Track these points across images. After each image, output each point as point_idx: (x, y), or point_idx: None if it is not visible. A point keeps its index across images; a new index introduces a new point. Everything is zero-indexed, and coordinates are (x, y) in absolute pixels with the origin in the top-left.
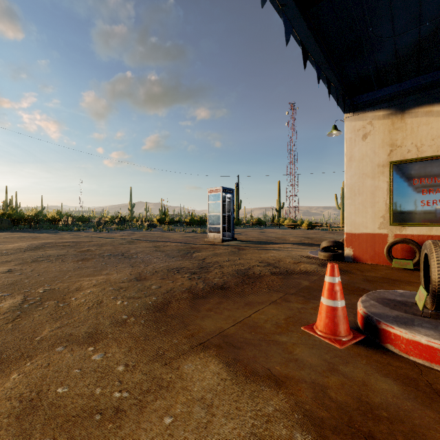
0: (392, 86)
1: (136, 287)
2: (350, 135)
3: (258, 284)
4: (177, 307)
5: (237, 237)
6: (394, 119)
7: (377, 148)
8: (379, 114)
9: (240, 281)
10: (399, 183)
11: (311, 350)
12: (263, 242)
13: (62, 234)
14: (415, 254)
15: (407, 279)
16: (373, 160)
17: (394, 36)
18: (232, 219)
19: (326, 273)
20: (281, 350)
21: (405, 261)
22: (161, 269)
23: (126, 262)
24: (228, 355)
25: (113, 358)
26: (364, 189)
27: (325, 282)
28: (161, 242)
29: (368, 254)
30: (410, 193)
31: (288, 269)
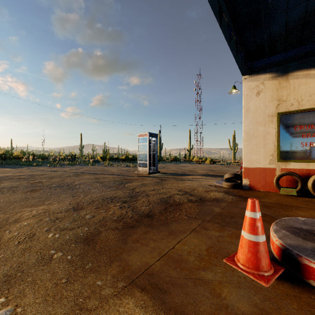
0: (279, 55)
1: (71, 217)
2: (247, 92)
3: (178, 211)
4: (106, 238)
5: (160, 170)
6: (280, 80)
7: (268, 102)
8: (269, 76)
9: (163, 209)
10: (284, 129)
11: (238, 290)
12: (180, 174)
13: (22, 169)
14: (297, 184)
15: (295, 204)
16: (265, 111)
17: (287, 9)
18: (156, 157)
19: (247, 208)
20: (209, 293)
21: (290, 189)
22: (97, 199)
23: (69, 192)
24: (154, 300)
25: (23, 314)
26: (257, 134)
27: (246, 217)
28: (101, 174)
29: (261, 183)
30: (293, 137)
31: (201, 197)
